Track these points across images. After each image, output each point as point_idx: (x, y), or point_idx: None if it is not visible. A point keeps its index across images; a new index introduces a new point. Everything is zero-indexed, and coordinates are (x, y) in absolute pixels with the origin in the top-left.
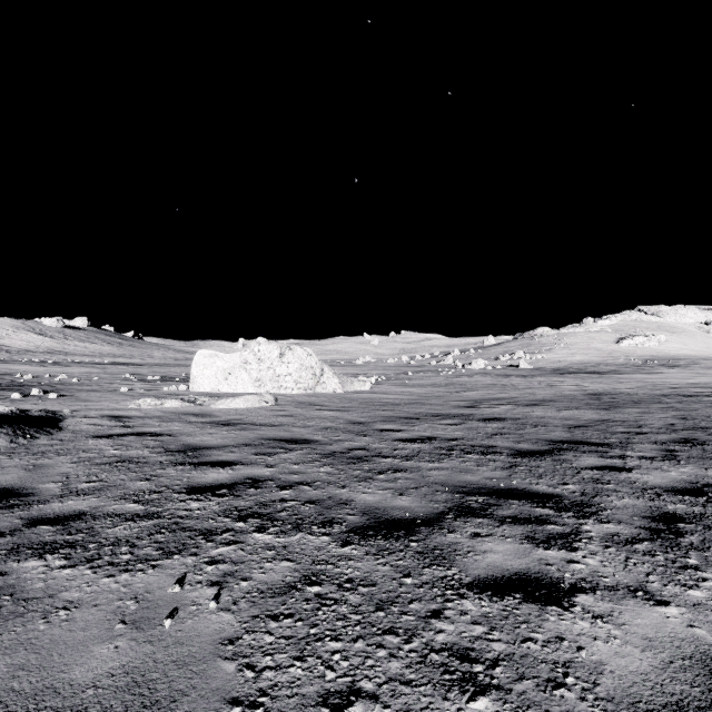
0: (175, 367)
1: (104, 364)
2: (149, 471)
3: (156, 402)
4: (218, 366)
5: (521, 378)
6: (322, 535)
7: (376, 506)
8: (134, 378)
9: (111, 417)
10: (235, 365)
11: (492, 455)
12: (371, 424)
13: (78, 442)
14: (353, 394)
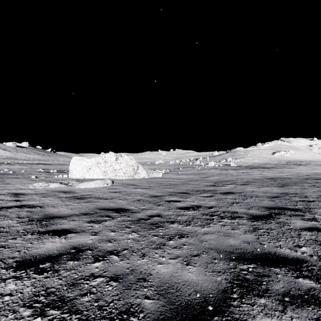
0: (67, 165)
1: (32, 164)
2: (2, 241)
3: (45, 184)
4: (83, 165)
5: (233, 170)
6: None
7: (170, 282)
8: (43, 171)
9: (13, 194)
10: (92, 164)
11: (238, 219)
12: (162, 197)
13: None
14: (153, 179)
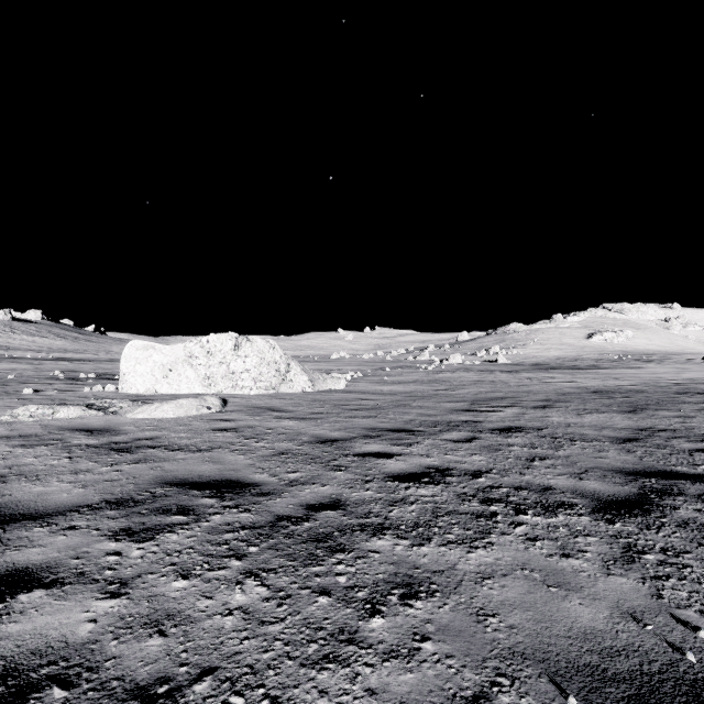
0: None
1: (44, 359)
2: None
3: (44, 410)
4: (155, 361)
5: (507, 374)
6: None
7: None
8: (63, 376)
9: None
10: (177, 359)
11: (564, 514)
12: (347, 443)
13: None
14: (325, 394)
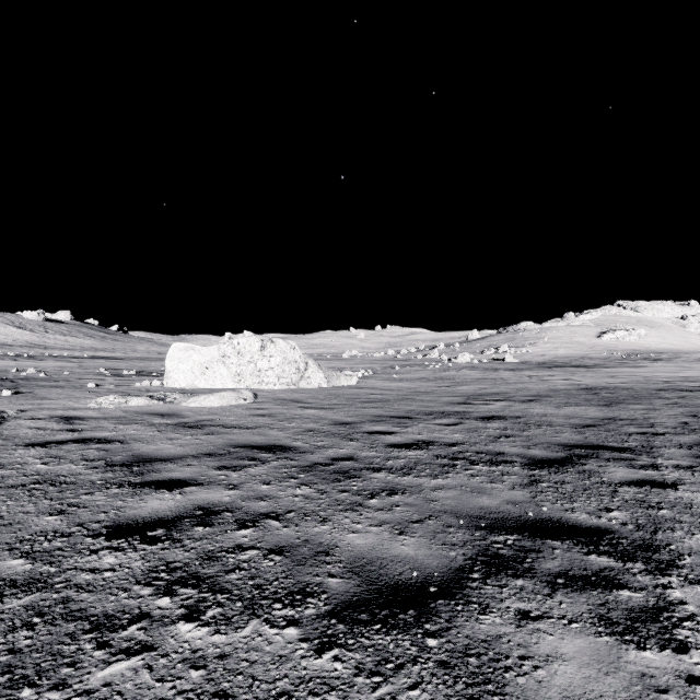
0: (156, 361)
1: (82, 358)
2: (70, 497)
3: (119, 400)
4: (194, 360)
5: (509, 372)
6: (287, 625)
7: (369, 557)
8: (108, 373)
9: (61, 419)
10: (213, 359)
11: (503, 466)
12: (358, 425)
13: (2, 452)
14: (339, 389)
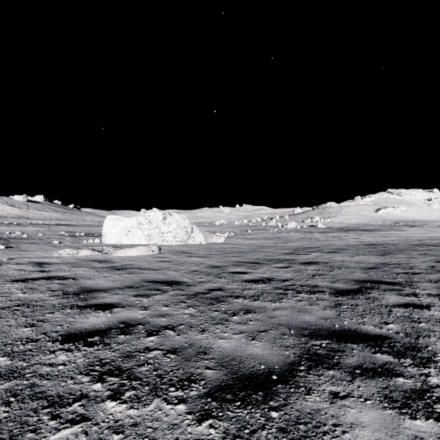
0: (97, 227)
1: (50, 225)
2: (39, 315)
3: (73, 251)
4: (121, 226)
5: (320, 234)
6: (178, 402)
7: (232, 355)
8: (67, 234)
9: (36, 264)
10: (133, 225)
11: (318, 294)
12: (225, 267)
13: None
14: (212, 245)
